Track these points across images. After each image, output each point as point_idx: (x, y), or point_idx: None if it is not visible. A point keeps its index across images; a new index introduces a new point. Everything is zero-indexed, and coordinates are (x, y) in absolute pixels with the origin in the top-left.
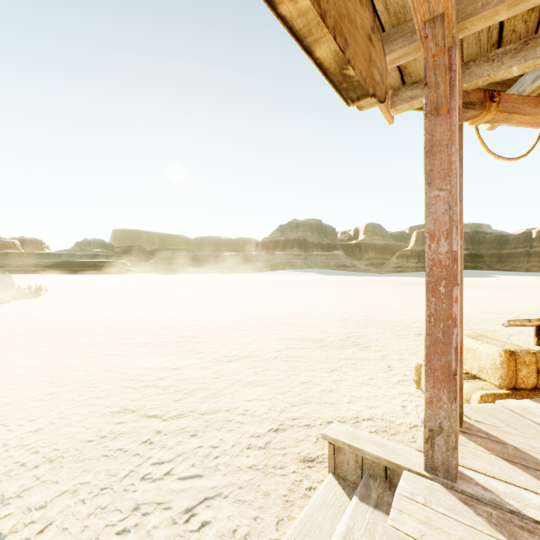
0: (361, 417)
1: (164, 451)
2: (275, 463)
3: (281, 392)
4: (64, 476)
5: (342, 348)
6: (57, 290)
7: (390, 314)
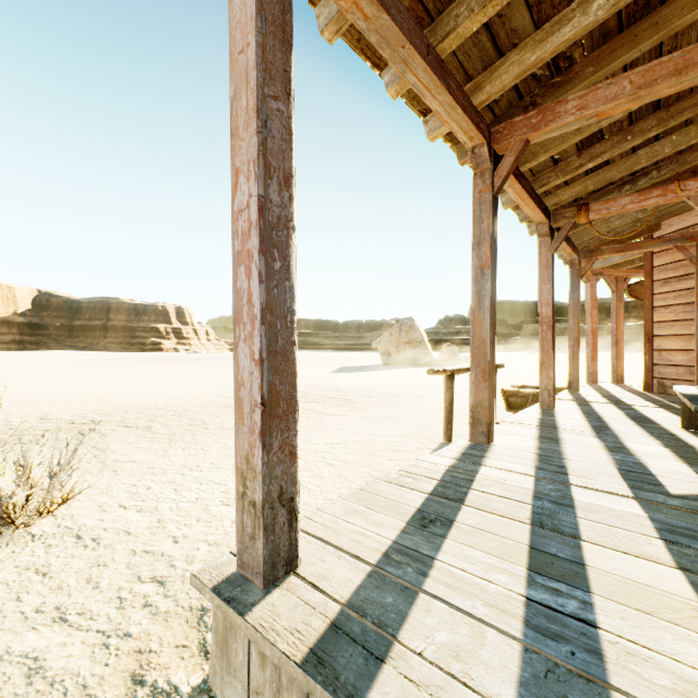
0: None
1: None
2: None
3: None
4: None
5: None
6: None
7: None
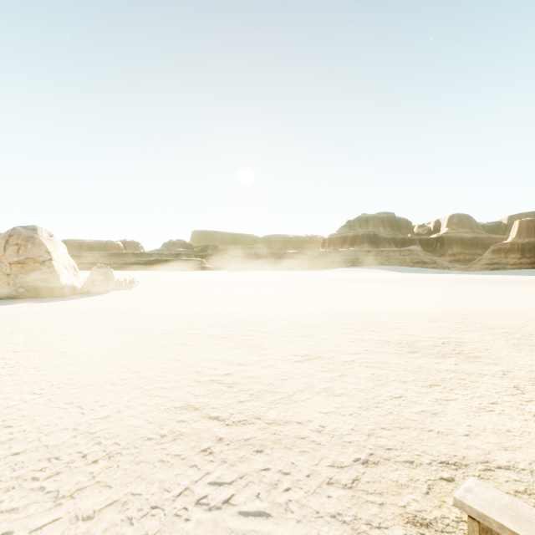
0: (493, 462)
1: (224, 468)
2: (369, 517)
3: (365, 407)
4: (118, 479)
5: (438, 356)
6: (147, 283)
7: (496, 317)
